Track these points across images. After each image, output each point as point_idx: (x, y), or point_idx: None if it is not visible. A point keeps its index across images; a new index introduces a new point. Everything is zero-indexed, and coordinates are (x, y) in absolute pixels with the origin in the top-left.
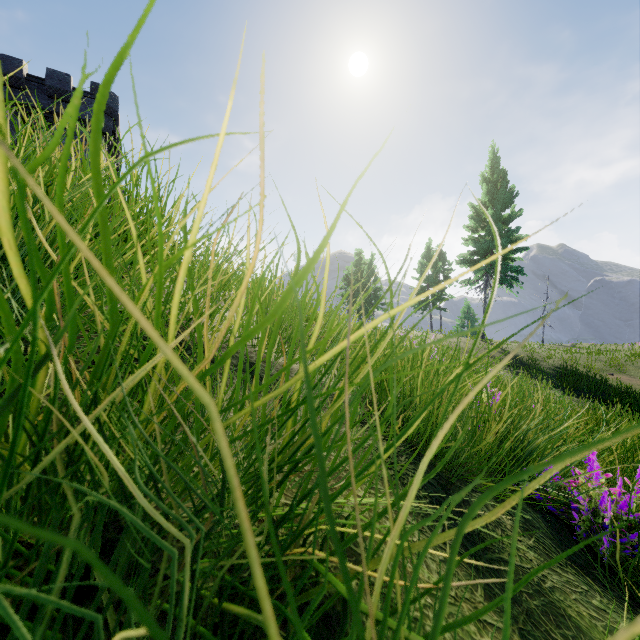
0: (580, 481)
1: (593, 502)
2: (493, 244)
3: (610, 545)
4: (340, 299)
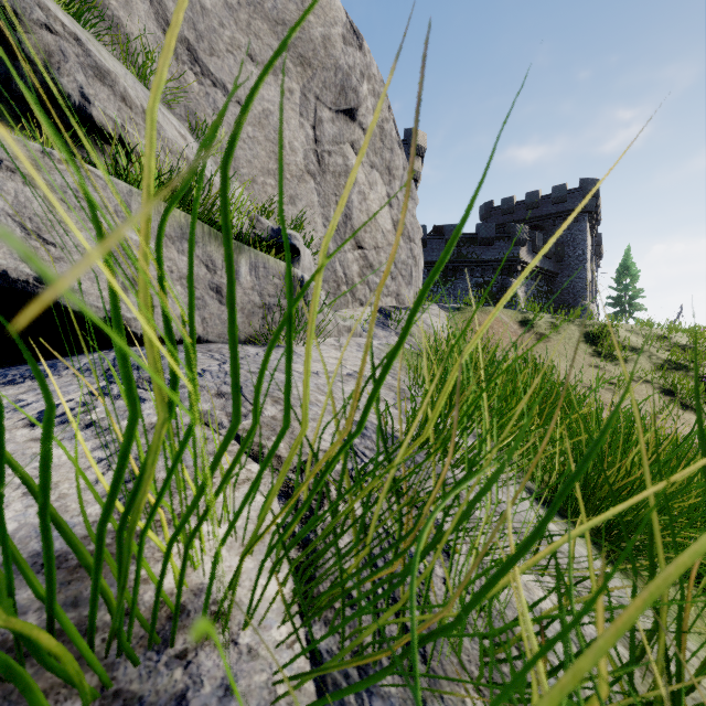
0: None
1: None
2: None
3: None
4: None
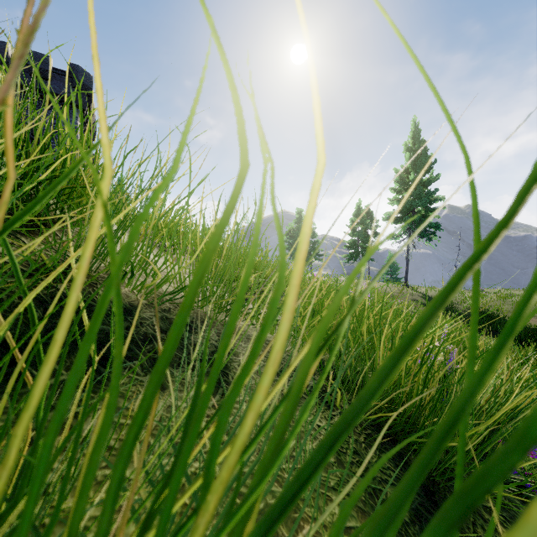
0: None
1: None
2: (415, 204)
3: None
4: None
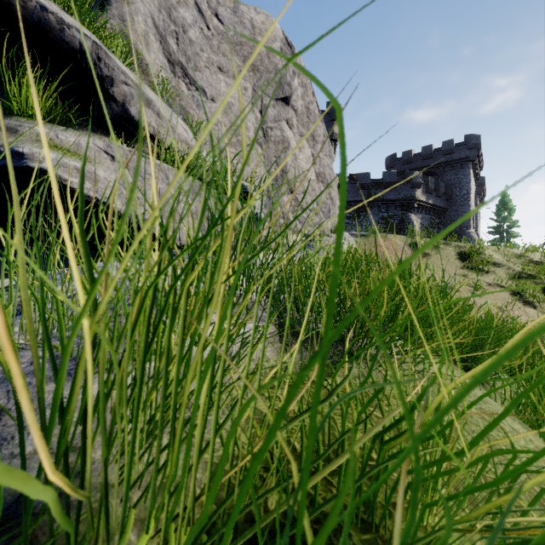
0: None
1: None
2: None
3: None
4: None
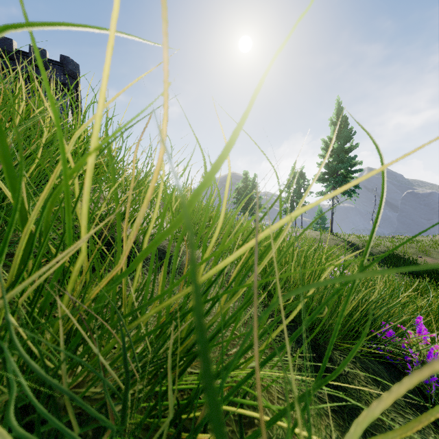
0: (411, 339)
1: (422, 356)
2: (338, 167)
3: (435, 388)
4: (233, 205)
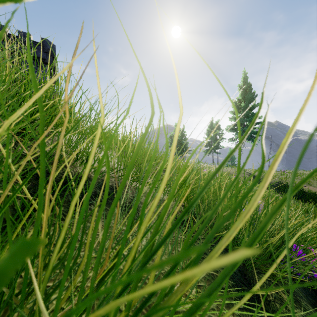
0: None
1: None
2: (244, 120)
3: None
4: None
